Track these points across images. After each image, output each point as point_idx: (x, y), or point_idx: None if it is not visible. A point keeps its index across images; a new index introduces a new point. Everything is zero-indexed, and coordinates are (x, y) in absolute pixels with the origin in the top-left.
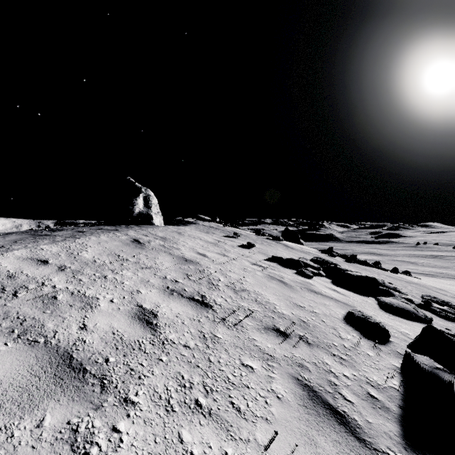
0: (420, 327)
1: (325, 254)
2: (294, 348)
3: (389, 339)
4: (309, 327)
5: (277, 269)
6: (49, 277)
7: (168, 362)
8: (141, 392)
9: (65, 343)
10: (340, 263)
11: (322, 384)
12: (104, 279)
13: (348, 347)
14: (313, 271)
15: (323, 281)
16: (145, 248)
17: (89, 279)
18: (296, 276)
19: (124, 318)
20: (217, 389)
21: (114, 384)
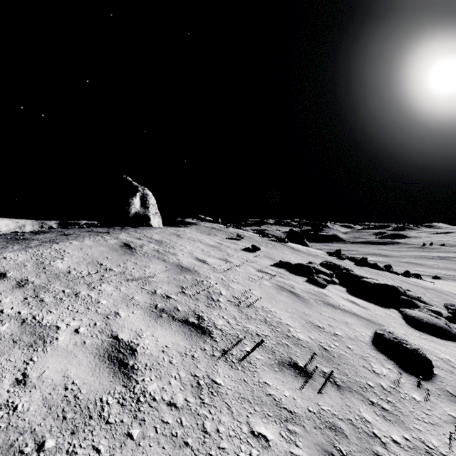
0: None
1: (333, 256)
2: (320, 395)
3: (432, 371)
4: (334, 358)
5: (286, 276)
6: None
7: (141, 440)
8: None
9: None
10: (351, 267)
11: None
12: (75, 297)
13: (387, 388)
14: (326, 279)
15: (338, 290)
16: (135, 254)
17: (53, 298)
18: (308, 285)
19: (88, 359)
20: None
21: None
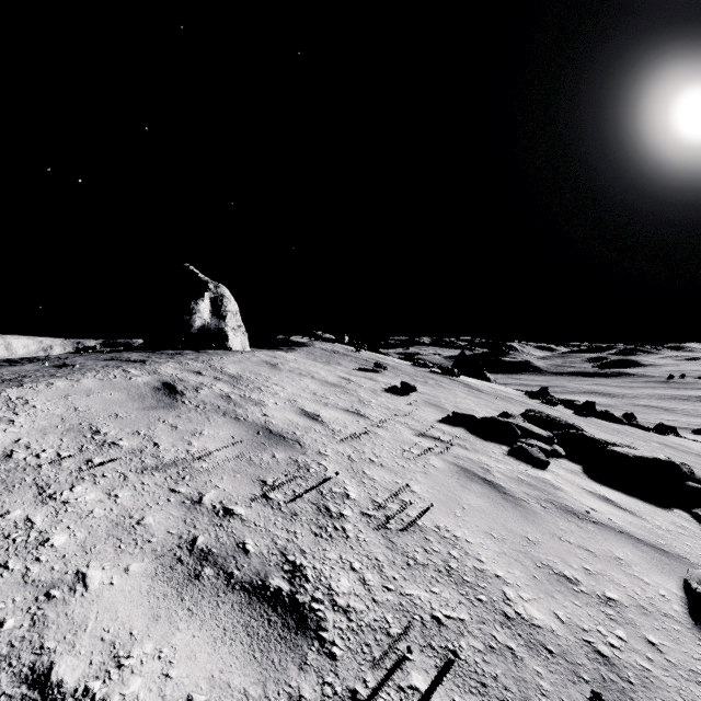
0: None
1: (536, 399)
2: None
3: None
4: (632, 689)
5: (470, 444)
6: None
7: None
8: None
9: None
10: (571, 419)
11: None
12: None
13: None
14: (544, 448)
15: (569, 471)
16: (179, 406)
17: None
18: (514, 462)
19: None
20: None
21: None
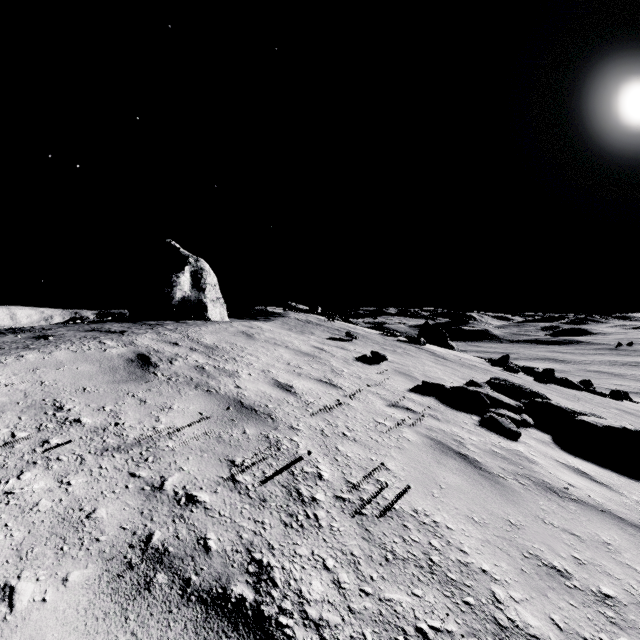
0: None
1: (498, 366)
2: None
3: None
4: None
5: (441, 414)
6: None
7: None
8: None
9: None
10: (533, 386)
11: None
12: None
13: None
14: (513, 418)
15: (540, 441)
16: (151, 378)
17: None
18: (486, 433)
19: None
20: None
21: None
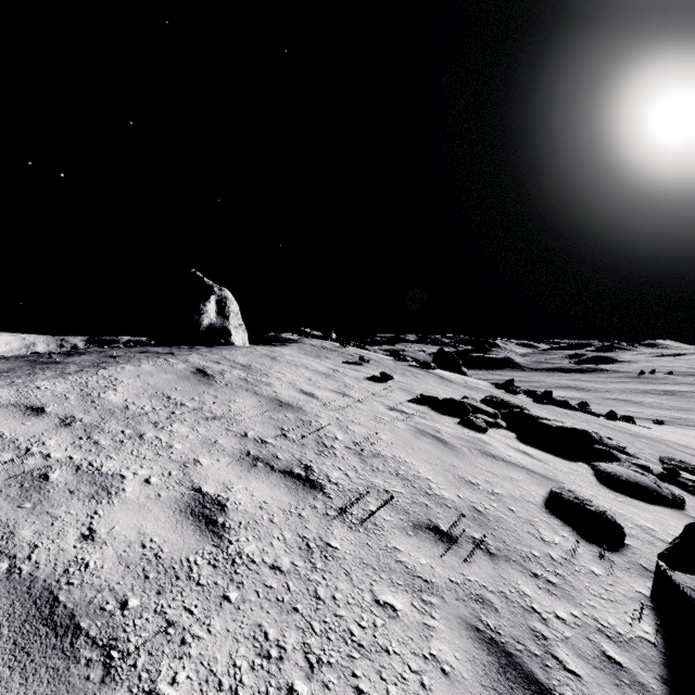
0: (668, 515)
1: (503, 390)
2: (466, 565)
3: (623, 541)
4: (489, 522)
5: (429, 416)
6: (41, 438)
7: (241, 604)
8: (182, 674)
9: (47, 569)
10: (527, 405)
11: (521, 639)
12: (139, 439)
13: (558, 558)
14: (488, 420)
15: (504, 436)
16: (214, 384)
17: (112, 441)
18: (461, 428)
19: (167, 515)
20: (331, 659)
21: (132, 660)
